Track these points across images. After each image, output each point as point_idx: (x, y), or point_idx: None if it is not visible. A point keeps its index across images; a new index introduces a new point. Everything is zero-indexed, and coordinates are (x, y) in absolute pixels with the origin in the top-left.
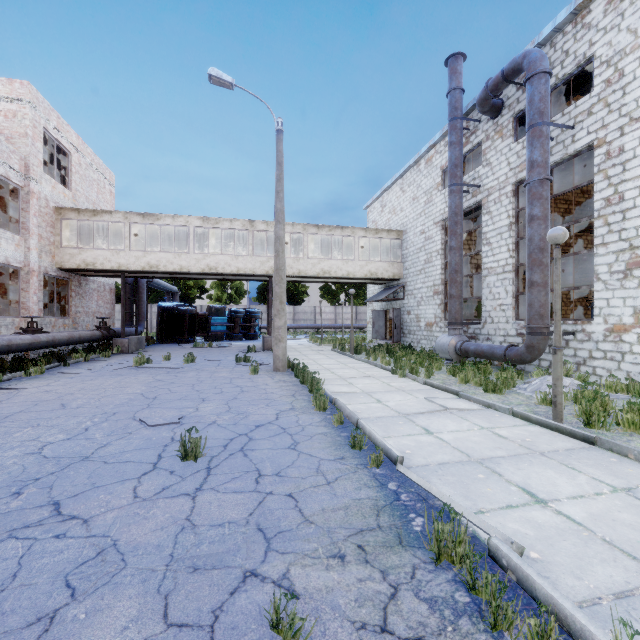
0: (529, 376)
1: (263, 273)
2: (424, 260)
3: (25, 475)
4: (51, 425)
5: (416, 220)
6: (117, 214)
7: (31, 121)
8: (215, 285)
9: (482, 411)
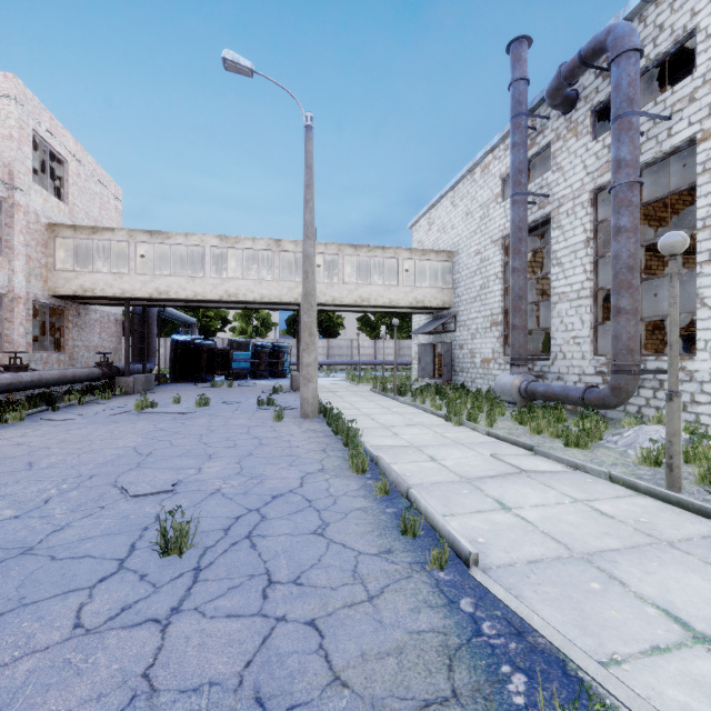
0: (616, 425)
1: (291, 301)
2: (480, 285)
3: None
4: (2, 494)
5: (470, 239)
6: (120, 232)
7: (17, 121)
8: (239, 316)
9: (568, 474)
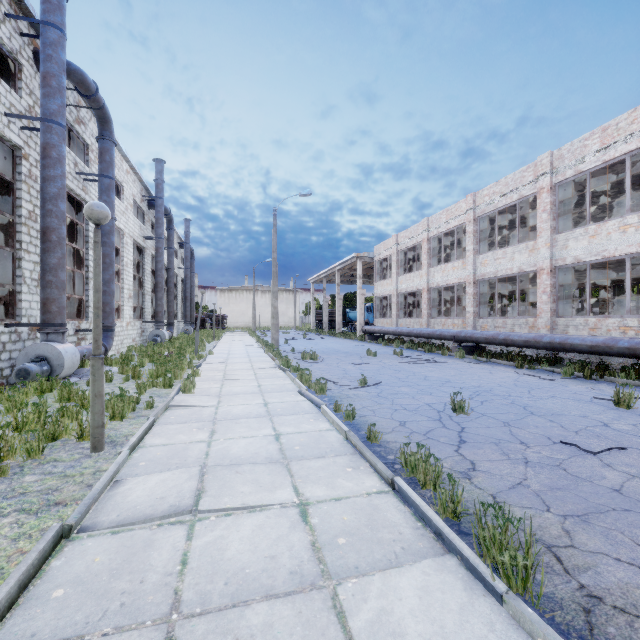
0: None
1: None
2: None
3: (535, 407)
4: None
5: None
6: None
7: None
8: None
9: (145, 472)
